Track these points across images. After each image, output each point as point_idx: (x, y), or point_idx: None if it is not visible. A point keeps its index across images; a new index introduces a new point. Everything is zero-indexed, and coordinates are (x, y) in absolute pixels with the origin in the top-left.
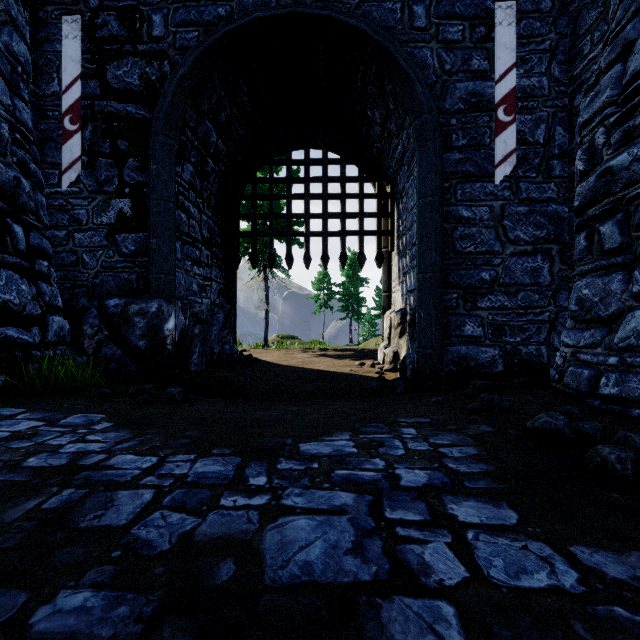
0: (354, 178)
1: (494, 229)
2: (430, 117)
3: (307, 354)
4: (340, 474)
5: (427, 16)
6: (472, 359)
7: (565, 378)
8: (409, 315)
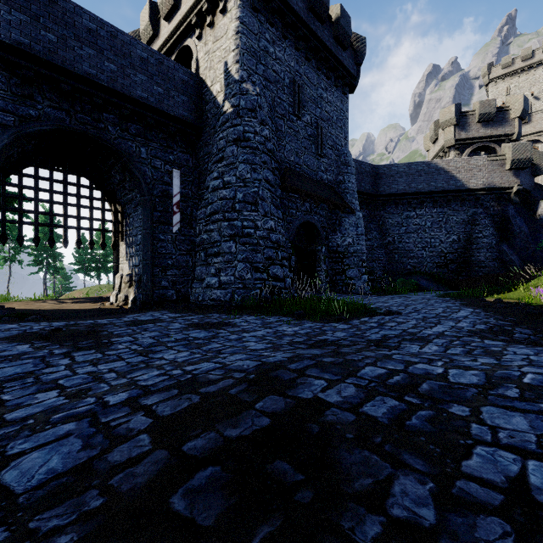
0: (99, 199)
1: (173, 244)
2: (149, 198)
3: (48, 303)
4: (142, 316)
5: (147, 154)
6: (165, 294)
7: (193, 298)
8: (135, 277)
